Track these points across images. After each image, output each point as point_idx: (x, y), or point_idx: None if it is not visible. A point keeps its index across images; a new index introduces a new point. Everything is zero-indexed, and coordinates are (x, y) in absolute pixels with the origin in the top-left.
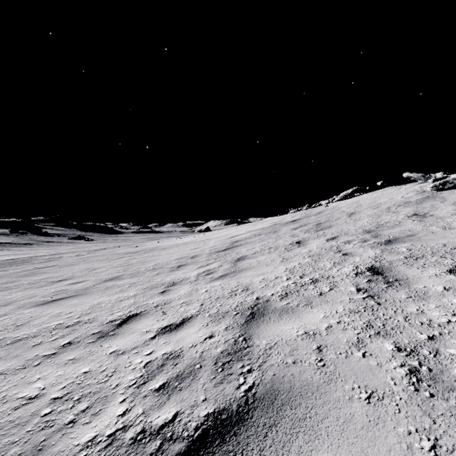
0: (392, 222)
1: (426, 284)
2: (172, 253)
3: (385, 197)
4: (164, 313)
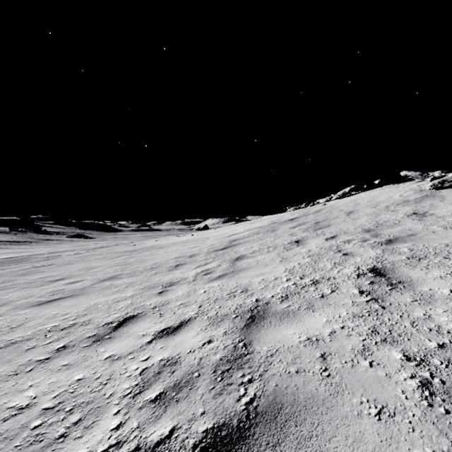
0: (391, 221)
1: (431, 287)
2: (170, 252)
3: (383, 195)
4: (162, 315)
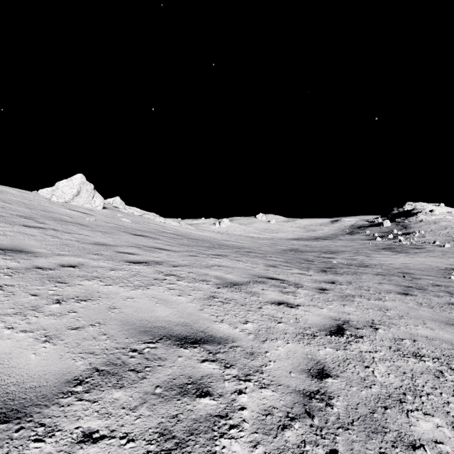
0: None
1: (155, 259)
2: None
3: None
4: (298, 320)
